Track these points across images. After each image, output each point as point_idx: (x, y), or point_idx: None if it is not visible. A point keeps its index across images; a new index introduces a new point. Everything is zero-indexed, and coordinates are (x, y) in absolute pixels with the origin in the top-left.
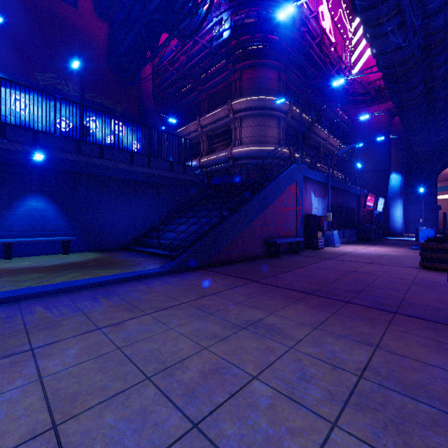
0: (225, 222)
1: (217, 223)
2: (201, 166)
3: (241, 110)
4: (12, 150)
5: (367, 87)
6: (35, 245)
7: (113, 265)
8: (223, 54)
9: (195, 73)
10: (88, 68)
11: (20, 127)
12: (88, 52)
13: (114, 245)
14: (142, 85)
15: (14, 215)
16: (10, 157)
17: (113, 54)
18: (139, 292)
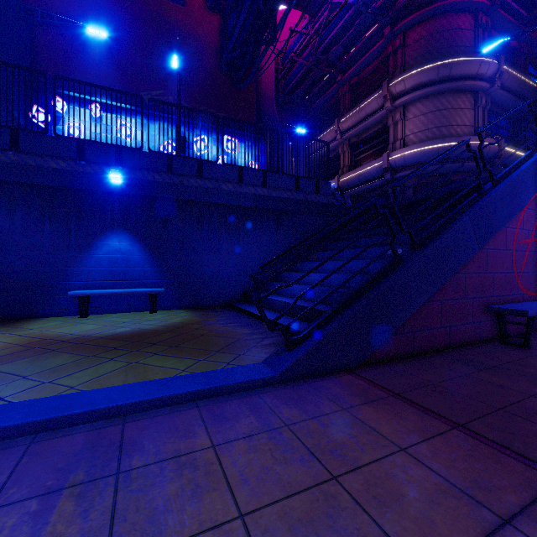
0: (403, 267)
1: (384, 270)
2: (341, 188)
3: (405, 92)
4: (90, 173)
5: None
6: (117, 298)
7: (189, 344)
8: (376, 10)
9: (332, 56)
10: (197, 77)
11: (101, 143)
12: (197, 56)
13: (216, 300)
14: (262, 88)
15: (93, 258)
16: (88, 184)
17: (224, 51)
18: (181, 473)
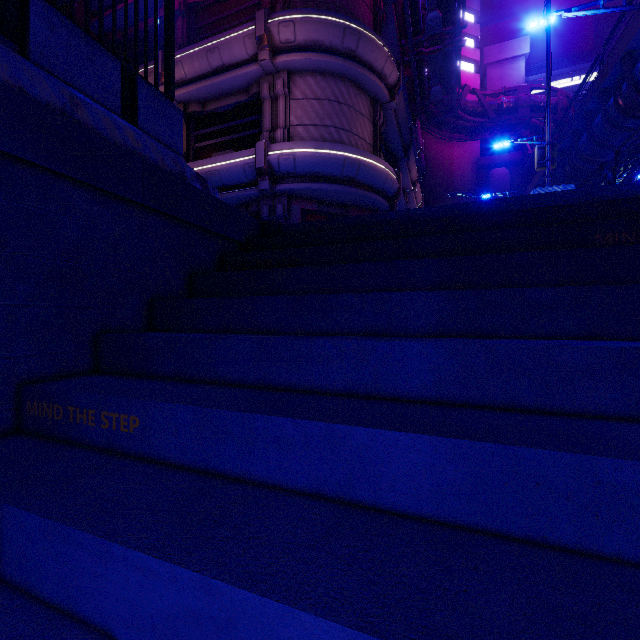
0: None
1: None
2: None
3: (293, 46)
4: None
5: (484, 102)
6: None
7: None
8: None
9: None
10: None
11: None
12: None
13: None
14: None
15: None
16: None
17: None
18: None
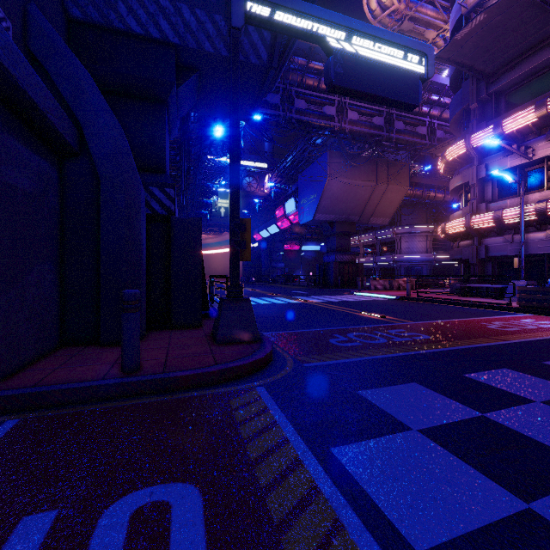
0: None
1: None
2: None
3: None
4: None
5: None
6: None
7: None
8: None
9: None
10: None
11: None
12: None
13: None
14: None
15: None
16: None
17: None
18: None
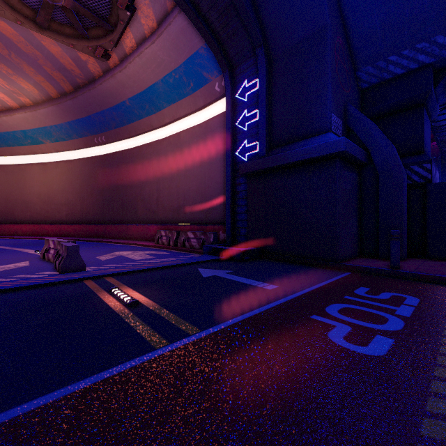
0: None
1: None
2: None
3: None
4: None
5: None
6: None
7: None
8: None
9: None
10: None
11: None
12: None
13: None
14: None
15: None
16: None
17: None
18: None
